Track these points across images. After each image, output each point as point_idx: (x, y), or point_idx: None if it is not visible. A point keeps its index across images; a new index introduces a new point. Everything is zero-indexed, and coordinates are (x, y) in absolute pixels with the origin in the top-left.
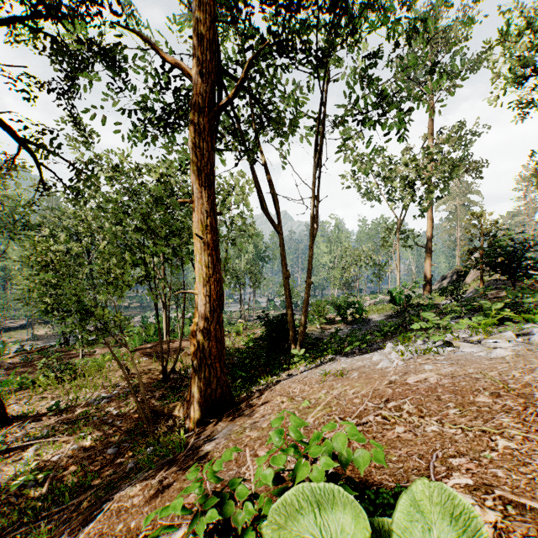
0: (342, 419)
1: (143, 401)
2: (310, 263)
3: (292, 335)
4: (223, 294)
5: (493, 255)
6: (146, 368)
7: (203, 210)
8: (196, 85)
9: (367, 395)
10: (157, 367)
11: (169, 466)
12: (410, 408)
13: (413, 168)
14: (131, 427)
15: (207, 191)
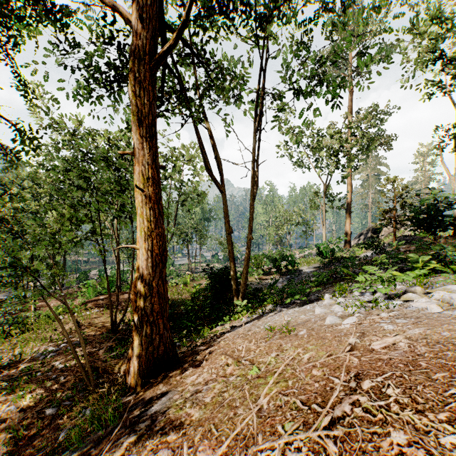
0: (305, 403)
1: (90, 353)
2: (251, 220)
3: (234, 287)
4: (166, 249)
5: (417, 212)
6: (97, 320)
7: (145, 162)
8: (137, 31)
9: (328, 364)
10: (107, 319)
11: (95, 450)
12: (397, 395)
13: (337, 140)
14: (75, 382)
15: (149, 142)
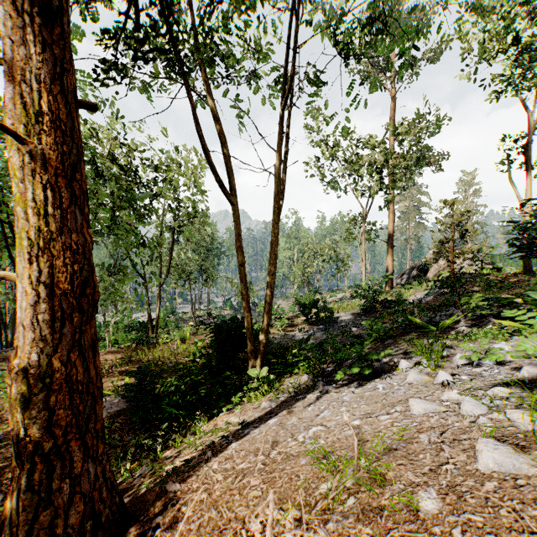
0: None
1: None
2: (275, 245)
3: (249, 346)
4: (93, 281)
5: (529, 229)
6: None
7: (34, 76)
8: None
9: None
10: None
11: None
12: None
13: (382, 151)
14: None
15: (43, 30)
